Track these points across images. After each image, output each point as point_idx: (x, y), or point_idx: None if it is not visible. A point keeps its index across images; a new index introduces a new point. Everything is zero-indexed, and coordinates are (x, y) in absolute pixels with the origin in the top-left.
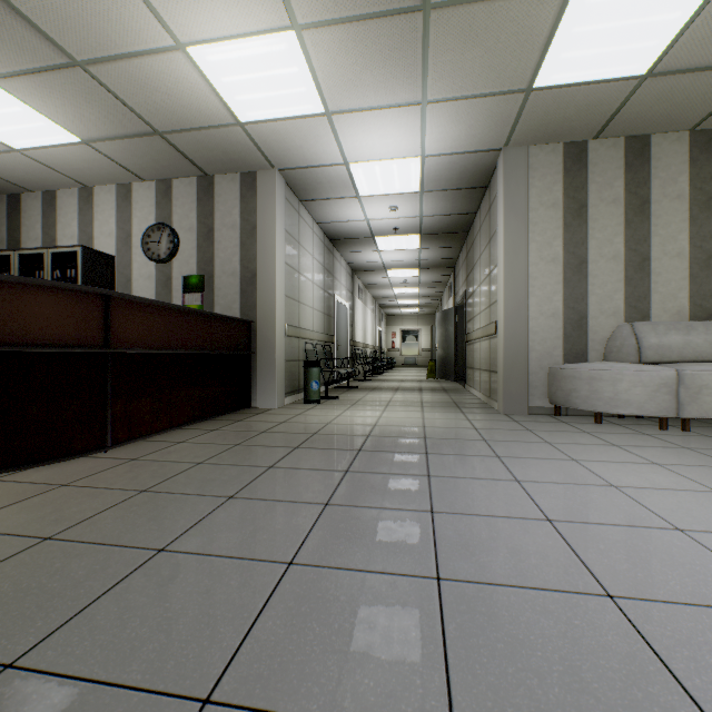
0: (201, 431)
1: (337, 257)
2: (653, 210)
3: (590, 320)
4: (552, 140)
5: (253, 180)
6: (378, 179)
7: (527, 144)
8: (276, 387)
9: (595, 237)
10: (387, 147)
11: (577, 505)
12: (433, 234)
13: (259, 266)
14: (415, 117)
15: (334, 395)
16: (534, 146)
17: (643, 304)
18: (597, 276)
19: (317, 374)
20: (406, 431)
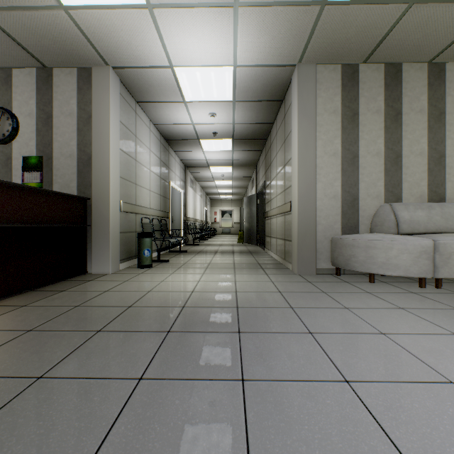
0: (7, 308)
1: (172, 154)
2: (404, 120)
3: (360, 201)
4: (334, 60)
5: (89, 75)
6: (200, 86)
7: (316, 62)
8: (110, 255)
9: (364, 138)
10: (206, 53)
11: (449, 443)
12: (242, 139)
13: (95, 150)
14: (228, 21)
15: (166, 258)
16: (320, 65)
17: (397, 189)
18: (366, 168)
19: (149, 243)
20: (220, 298)
